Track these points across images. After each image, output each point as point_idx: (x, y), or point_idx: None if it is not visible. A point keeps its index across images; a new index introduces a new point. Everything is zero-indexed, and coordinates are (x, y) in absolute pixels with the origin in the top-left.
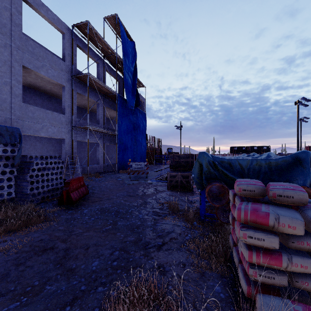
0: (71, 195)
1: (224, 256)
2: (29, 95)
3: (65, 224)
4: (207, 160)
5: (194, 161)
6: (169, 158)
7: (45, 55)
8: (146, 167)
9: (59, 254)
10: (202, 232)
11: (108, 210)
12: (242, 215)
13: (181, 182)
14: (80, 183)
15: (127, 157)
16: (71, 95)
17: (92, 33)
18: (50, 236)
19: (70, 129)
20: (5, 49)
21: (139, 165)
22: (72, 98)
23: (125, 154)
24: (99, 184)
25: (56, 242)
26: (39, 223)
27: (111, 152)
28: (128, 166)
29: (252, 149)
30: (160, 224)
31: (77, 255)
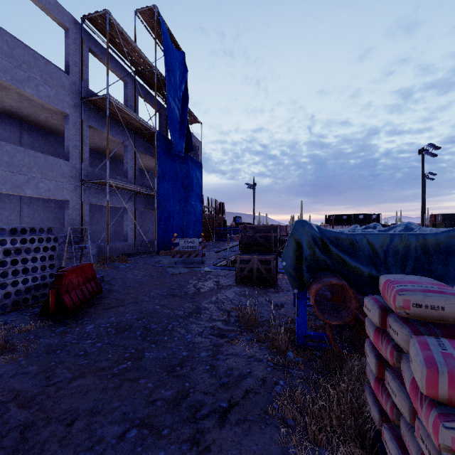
0: (66, 298)
1: (358, 438)
2: (10, 129)
3: (42, 359)
4: (310, 236)
5: (278, 236)
6: (237, 231)
7: (33, 61)
8: (202, 246)
9: (5, 442)
10: (304, 372)
11: (130, 325)
12: (442, 385)
13: (259, 271)
14: (85, 276)
15: (172, 230)
16: (80, 129)
17: (115, 31)
18: (1, 391)
19: (78, 184)
20: None
21: (191, 243)
22: (82, 134)
23: (169, 226)
24: (123, 274)
25: (8, 407)
26: None
27: (148, 223)
28: (173, 245)
29: (357, 219)
30: (224, 357)
31: (45, 443)
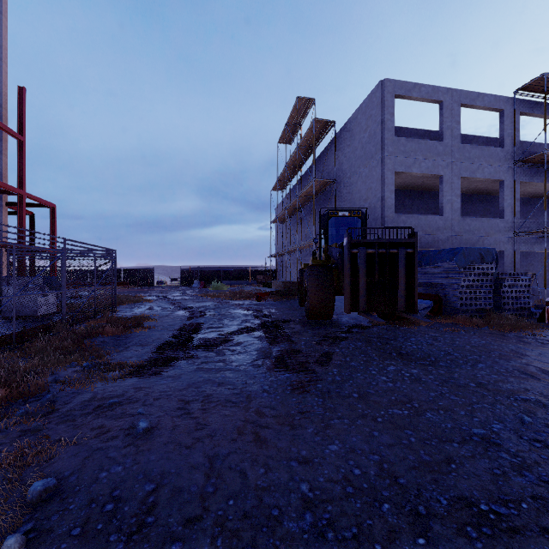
0: None
1: None
2: None
3: None
4: None
5: None
6: None
7: (480, 153)
8: None
9: None
10: None
11: None
12: None
13: None
14: None
15: None
16: (512, 188)
17: None
18: None
19: (510, 236)
20: (447, 168)
21: None
22: (514, 193)
23: None
24: None
25: None
26: (535, 329)
27: None
28: None
29: None
30: None
31: None
